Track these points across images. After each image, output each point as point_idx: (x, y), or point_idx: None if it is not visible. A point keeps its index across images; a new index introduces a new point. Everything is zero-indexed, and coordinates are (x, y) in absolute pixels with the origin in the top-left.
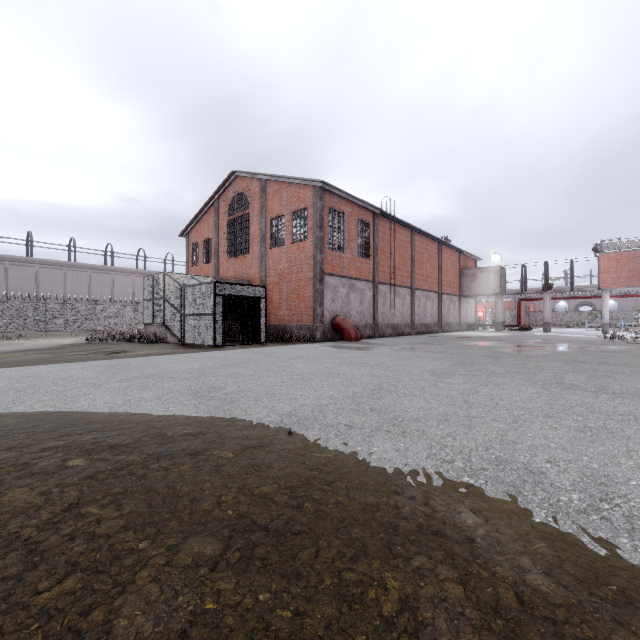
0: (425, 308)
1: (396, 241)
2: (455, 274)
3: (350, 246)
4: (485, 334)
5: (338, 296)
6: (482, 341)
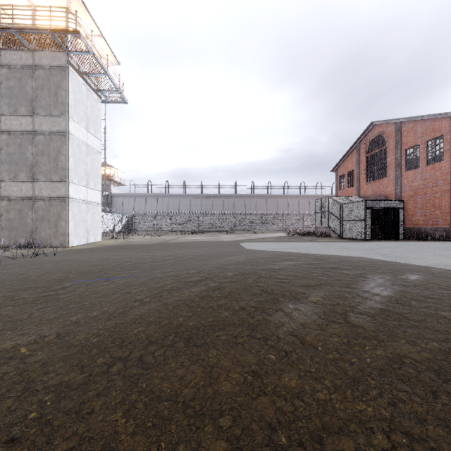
0: None
1: None
2: None
3: None
4: None
5: None
6: None
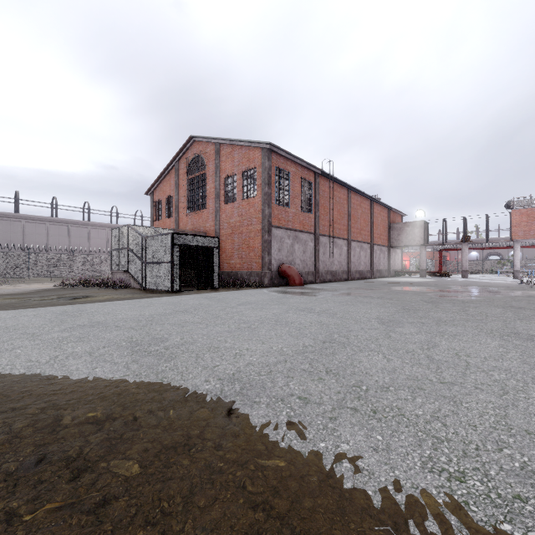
0: (359, 257)
1: (334, 198)
2: (385, 228)
3: (294, 202)
4: (412, 280)
5: (284, 246)
6: (413, 286)
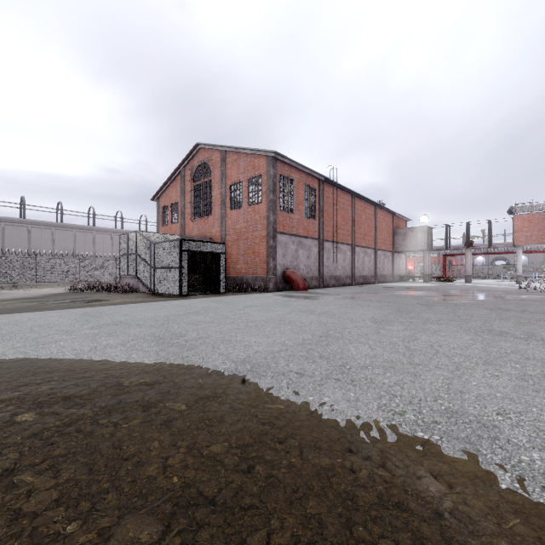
0: (363, 262)
1: (338, 204)
2: (389, 233)
3: (299, 208)
4: (415, 285)
5: (288, 252)
6: (414, 291)
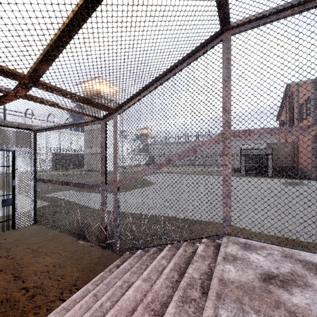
0: None
1: None
2: None
3: None
4: None
5: None
6: None
